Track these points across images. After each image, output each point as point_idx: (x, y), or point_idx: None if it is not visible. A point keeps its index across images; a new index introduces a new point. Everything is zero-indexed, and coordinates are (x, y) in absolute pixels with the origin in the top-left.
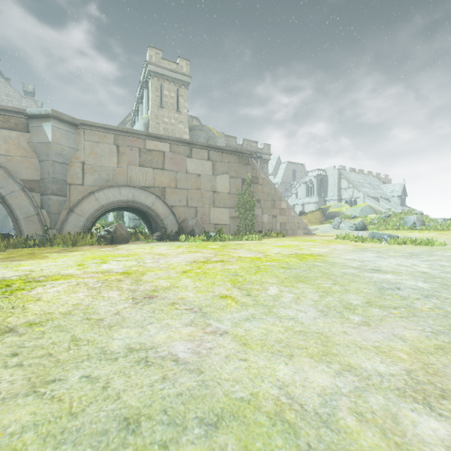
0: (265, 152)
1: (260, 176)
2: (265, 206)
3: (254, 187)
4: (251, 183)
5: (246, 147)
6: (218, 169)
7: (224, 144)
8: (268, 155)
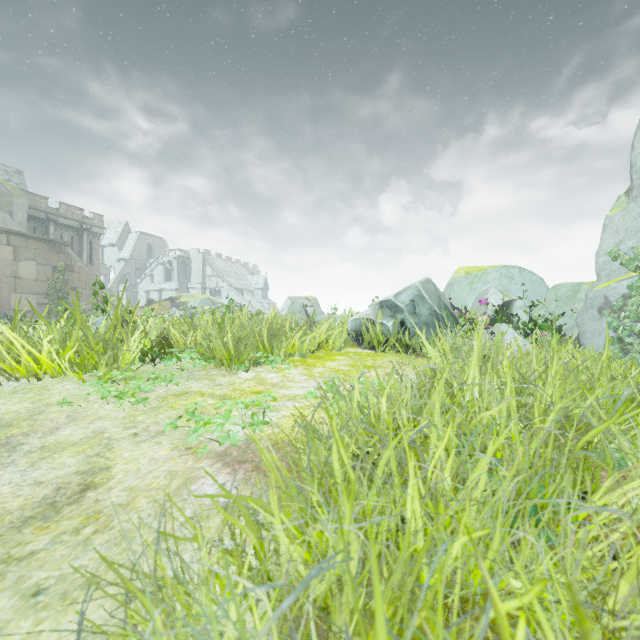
0: (95, 224)
1: (77, 265)
2: (83, 294)
3: (69, 275)
4: (65, 271)
5: (65, 213)
6: (21, 255)
7: (26, 205)
8: (101, 228)
